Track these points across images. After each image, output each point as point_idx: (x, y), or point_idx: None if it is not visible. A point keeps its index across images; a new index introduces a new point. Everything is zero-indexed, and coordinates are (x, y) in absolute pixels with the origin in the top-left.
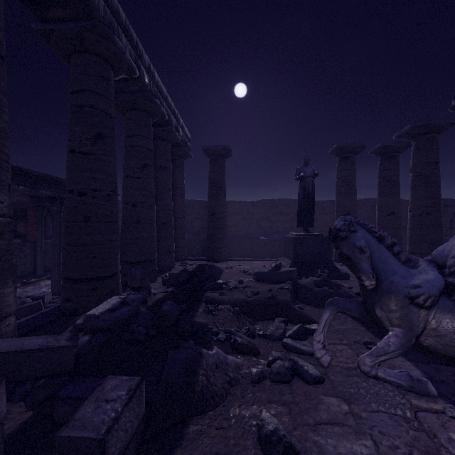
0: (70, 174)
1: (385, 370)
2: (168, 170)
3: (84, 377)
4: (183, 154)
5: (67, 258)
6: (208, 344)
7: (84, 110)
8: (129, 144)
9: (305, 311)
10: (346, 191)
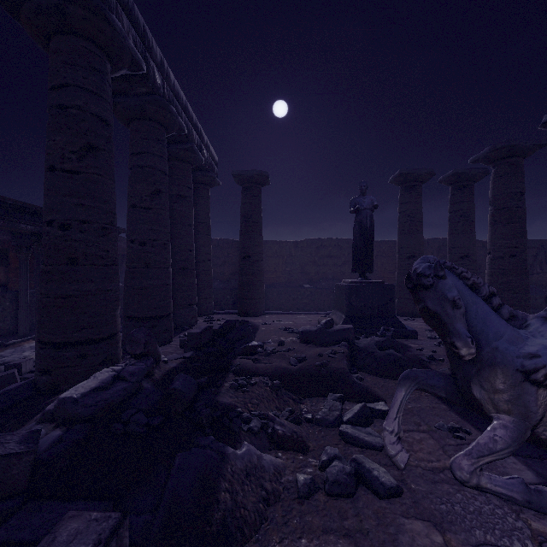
0: (48, 199)
1: (490, 476)
2: (189, 200)
3: (41, 502)
4: (208, 181)
5: (43, 314)
6: (236, 437)
7: (68, 112)
8: (136, 164)
9: (366, 383)
10: (411, 228)
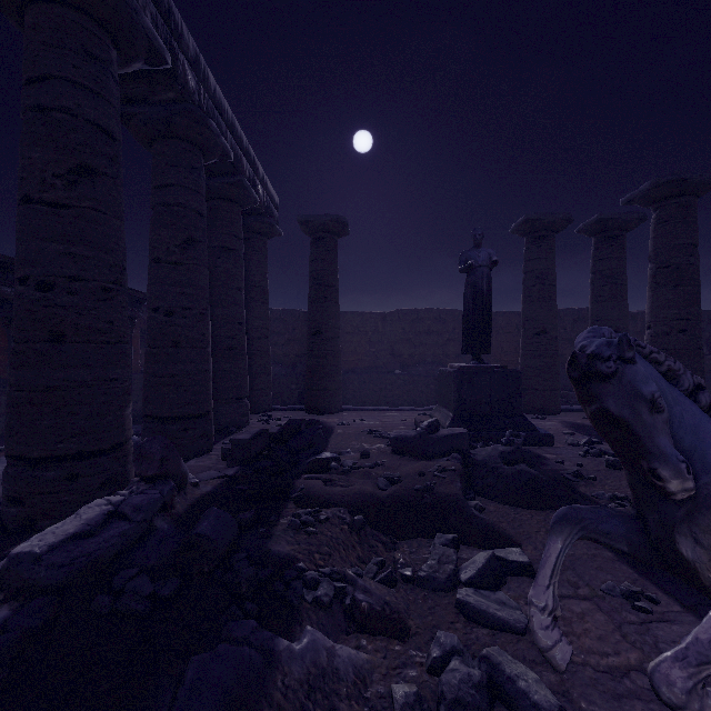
0: (20, 246)
1: None
2: (238, 255)
3: None
4: (265, 229)
5: (13, 415)
6: (294, 613)
7: (50, 117)
8: (160, 201)
9: (488, 515)
10: (540, 294)
